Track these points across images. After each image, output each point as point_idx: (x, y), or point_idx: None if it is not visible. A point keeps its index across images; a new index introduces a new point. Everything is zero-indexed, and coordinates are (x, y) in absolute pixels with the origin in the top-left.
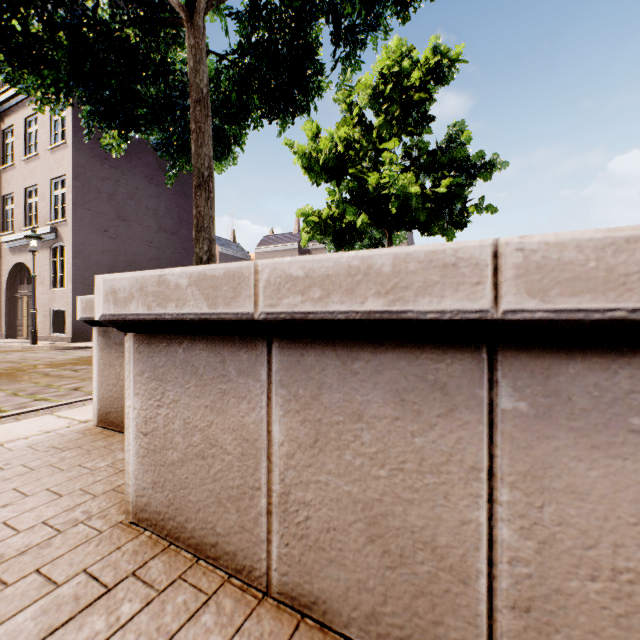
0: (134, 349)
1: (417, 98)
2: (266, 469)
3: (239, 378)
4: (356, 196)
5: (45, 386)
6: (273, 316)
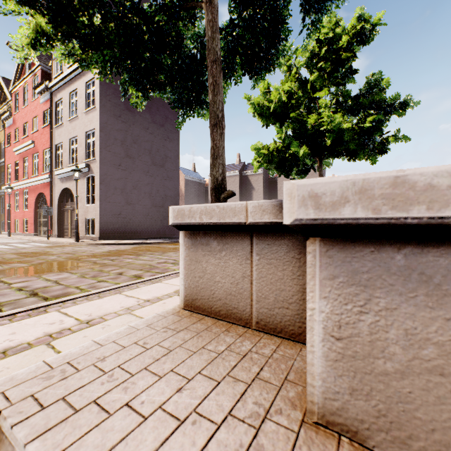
0: (320, 253)
1: (344, 57)
2: None
3: None
4: (297, 133)
5: (99, 271)
6: None
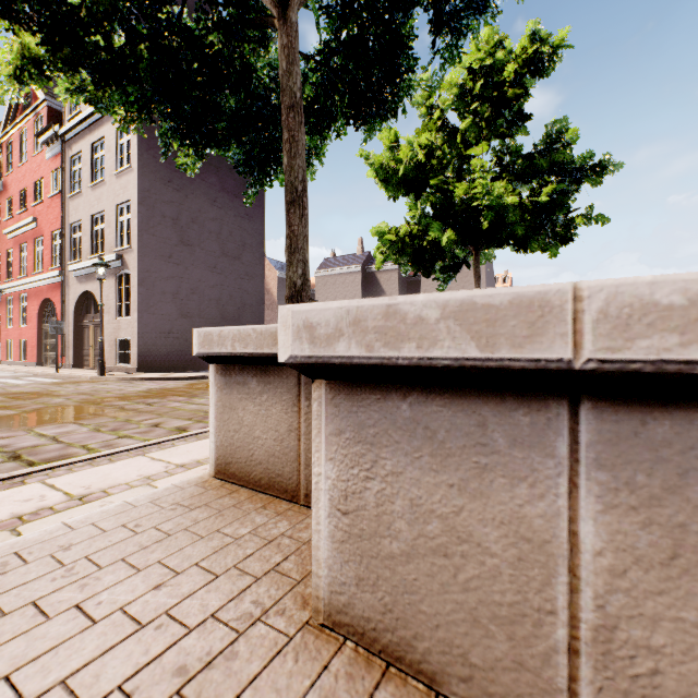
0: (326, 400)
1: (510, 94)
2: (566, 586)
3: (512, 450)
4: (440, 210)
5: (124, 421)
6: (614, 365)
